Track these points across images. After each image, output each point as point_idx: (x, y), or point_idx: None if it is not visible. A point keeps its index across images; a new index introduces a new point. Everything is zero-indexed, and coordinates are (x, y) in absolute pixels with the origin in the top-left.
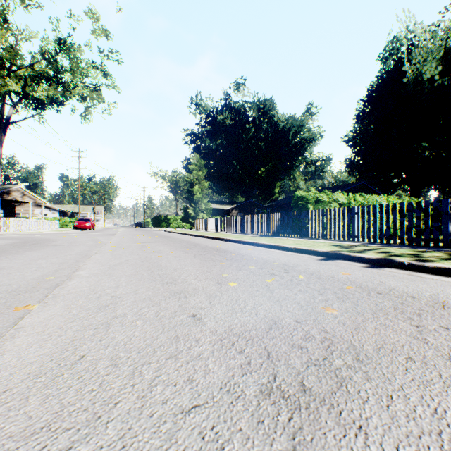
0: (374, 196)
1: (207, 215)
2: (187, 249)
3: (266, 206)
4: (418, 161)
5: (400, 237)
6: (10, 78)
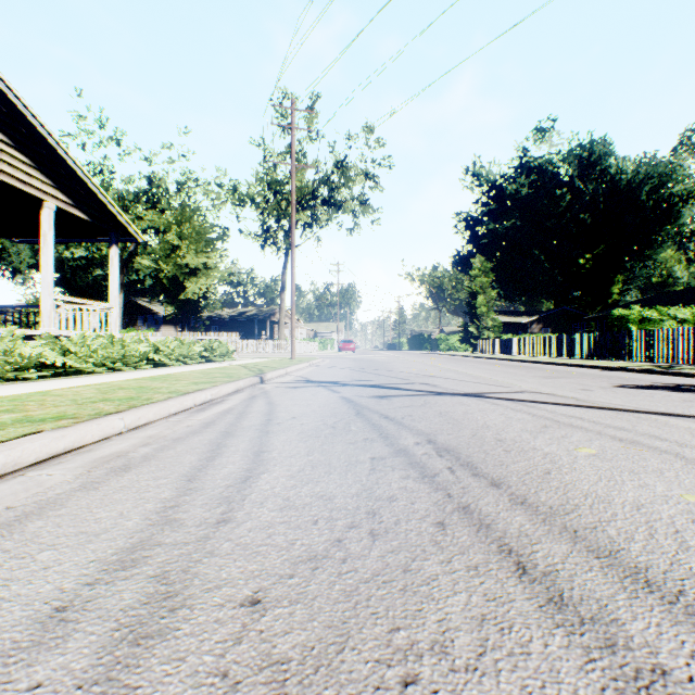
0: None
1: (494, 334)
2: (495, 365)
3: (587, 318)
4: None
5: None
6: (297, 209)
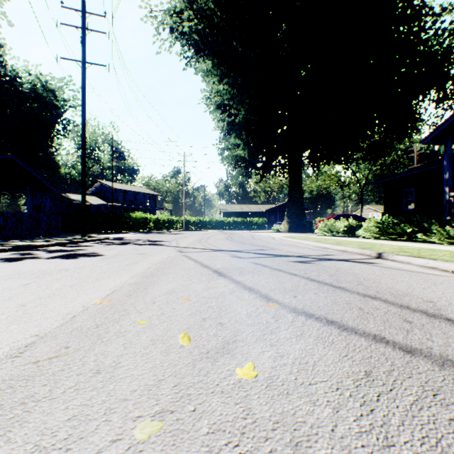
0: None
1: None
2: None
3: None
4: None
5: None
6: None
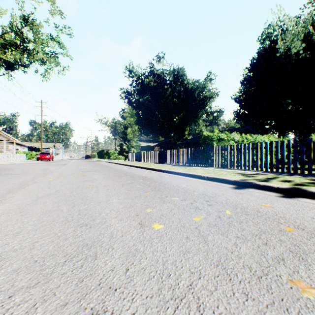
0: (259, 136)
1: (137, 150)
2: (118, 177)
3: (179, 143)
4: (284, 113)
5: (287, 167)
6: None
